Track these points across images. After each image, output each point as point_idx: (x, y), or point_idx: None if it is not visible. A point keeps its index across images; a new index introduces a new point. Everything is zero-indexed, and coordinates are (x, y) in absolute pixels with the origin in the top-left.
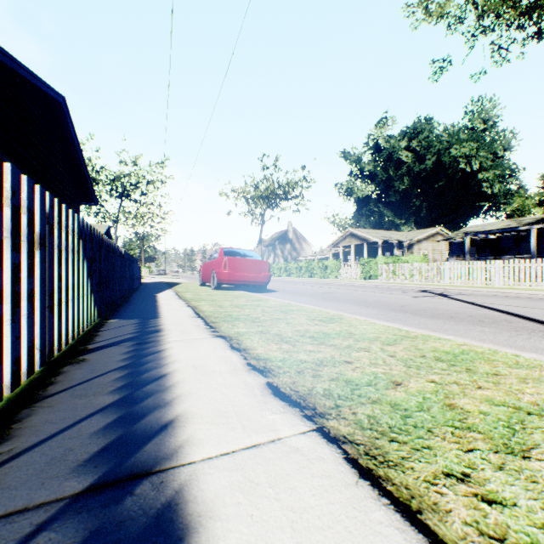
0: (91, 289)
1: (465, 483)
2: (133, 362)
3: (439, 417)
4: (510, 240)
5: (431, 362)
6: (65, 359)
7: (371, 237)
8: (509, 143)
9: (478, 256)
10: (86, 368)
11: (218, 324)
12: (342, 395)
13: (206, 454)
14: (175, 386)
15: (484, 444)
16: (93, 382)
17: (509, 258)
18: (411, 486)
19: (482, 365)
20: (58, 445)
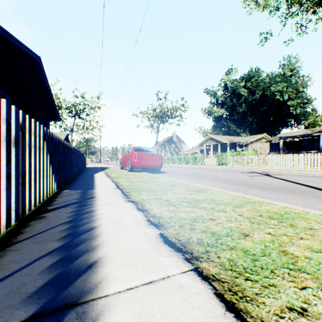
0: (52, 171)
1: (304, 316)
2: (74, 218)
3: (277, 261)
4: (307, 142)
5: (266, 219)
6: (32, 216)
7: (222, 140)
8: (306, 83)
9: (288, 151)
10: (44, 222)
11: (130, 193)
12: (210, 243)
13: (116, 288)
14: (100, 235)
15: (312, 283)
16: (48, 233)
17: (307, 153)
18: (265, 319)
19: (300, 221)
20: (16, 280)
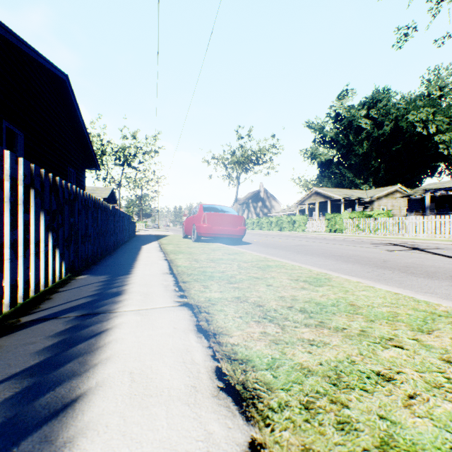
0: (54, 244)
1: None
2: (50, 358)
3: None
4: None
5: None
6: None
7: (334, 195)
8: None
9: (438, 211)
10: None
11: (188, 284)
12: None
13: None
14: (72, 446)
15: None
16: None
17: None
18: None
19: None
20: None
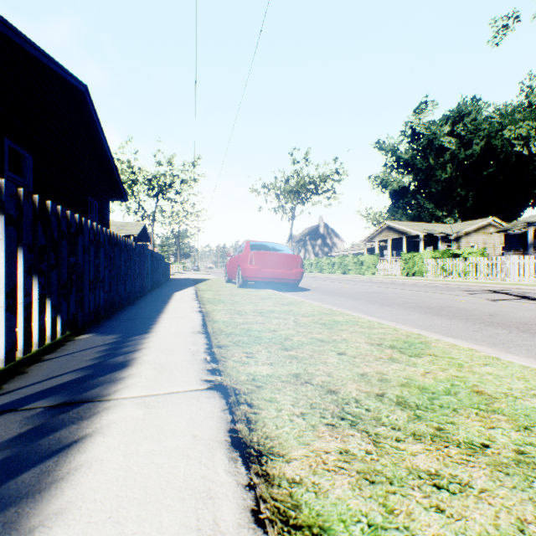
0: (41, 293)
1: None
2: None
3: None
4: None
5: None
6: None
7: (411, 230)
8: None
9: None
10: None
11: (225, 351)
12: None
13: None
14: None
15: None
16: None
17: None
18: None
19: None
20: None
